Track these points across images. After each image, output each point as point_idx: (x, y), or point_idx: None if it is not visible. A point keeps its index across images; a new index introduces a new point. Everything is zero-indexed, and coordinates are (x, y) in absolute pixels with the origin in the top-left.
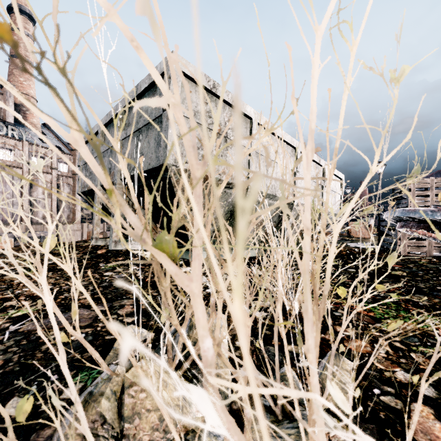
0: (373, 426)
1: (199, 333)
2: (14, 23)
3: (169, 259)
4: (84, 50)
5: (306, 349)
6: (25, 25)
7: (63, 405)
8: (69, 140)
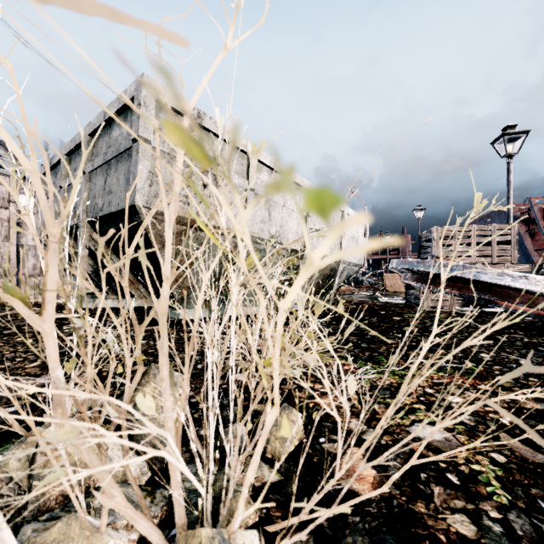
0: (301, 469)
1: (50, 365)
2: None
3: (22, 303)
4: None
5: (161, 379)
6: None
7: None
8: None
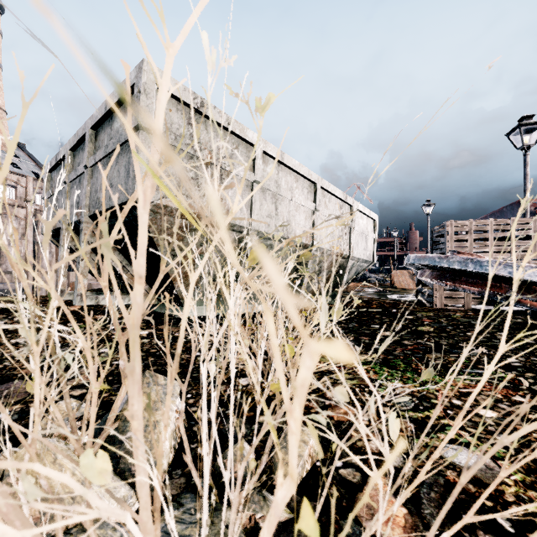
0: (316, 504)
1: None
2: None
3: None
4: None
5: (130, 416)
6: None
7: None
8: None
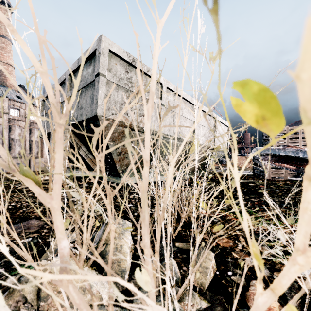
0: (222, 297)
1: (57, 236)
2: None
3: (35, 183)
4: None
5: (143, 246)
6: (5, 13)
7: (3, 290)
8: None
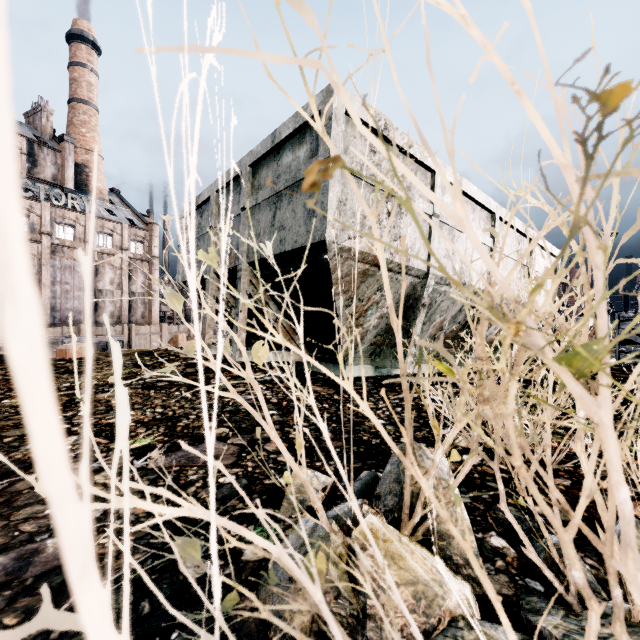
0: None
1: (612, 478)
2: (74, 56)
3: (572, 376)
4: (461, 101)
5: None
6: (88, 57)
7: (251, 569)
8: (453, 220)
